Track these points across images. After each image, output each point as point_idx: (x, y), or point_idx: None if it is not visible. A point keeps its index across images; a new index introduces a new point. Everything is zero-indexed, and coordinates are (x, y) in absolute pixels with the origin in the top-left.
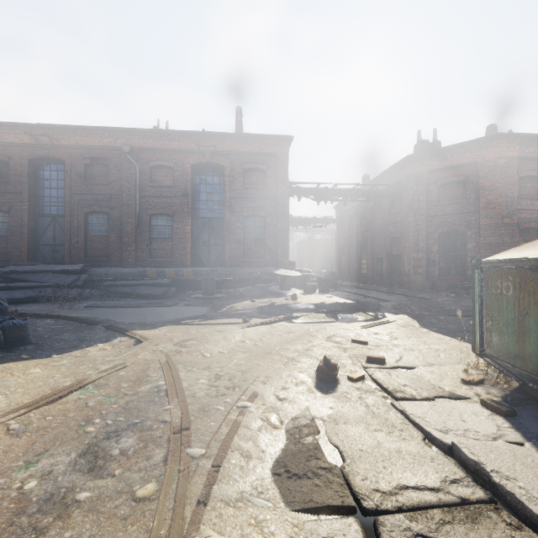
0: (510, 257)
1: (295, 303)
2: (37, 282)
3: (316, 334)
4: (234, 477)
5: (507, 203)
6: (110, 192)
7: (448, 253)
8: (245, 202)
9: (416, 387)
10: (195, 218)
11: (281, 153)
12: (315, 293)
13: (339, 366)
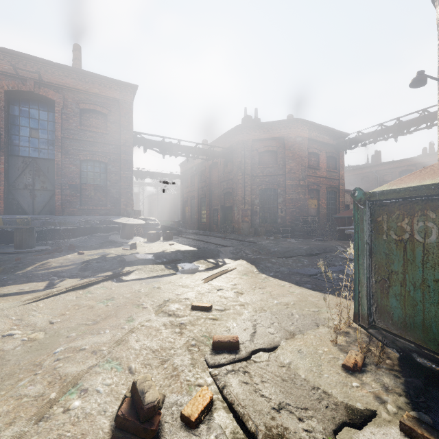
0: (434, 182)
1: (132, 254)
2: None
3: (144, 300)
4: None
5: (302, 170)
6: None
7: (265, 205)
8: (82, 144)
9: (297, 406)
10: (12, 156)
11: (124, 100)
12: (159, 241)
13: (164, 396)
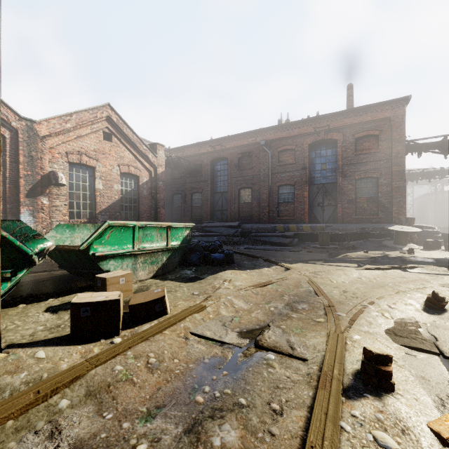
0: None
1: (411, 257)
2: (217, 232)
3: (430, 280)
4: (362, 326)
5: None
6: (252, 174)
7: None
8: (357, 166)
9: None
10: (311, 185)
11: (395, 115)
12: (439, 250)
13: (447, 301)
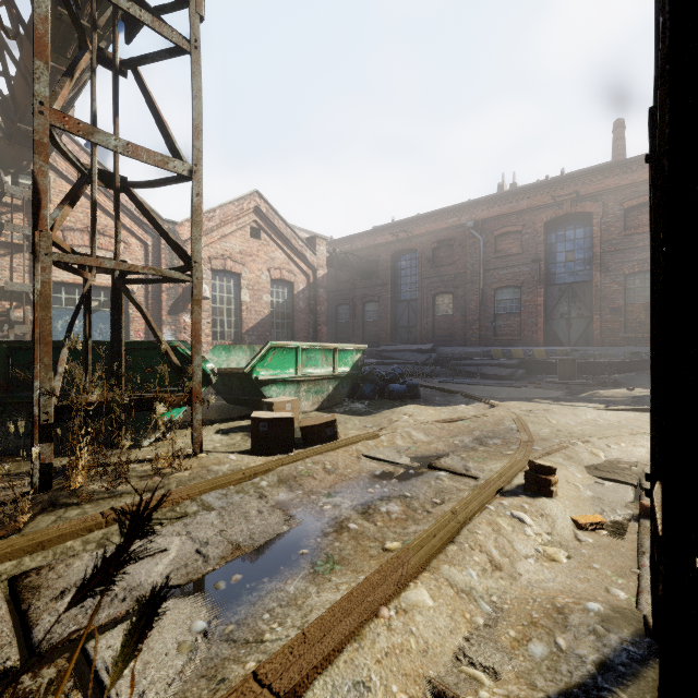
0: None
1: None
2: (400, 359)
3: None
4: (557, 458)
5: None
6: (454, 272)
7: None
8: (627, 254)
9: None
10: (549, 286)
11: None
12: None
13: None
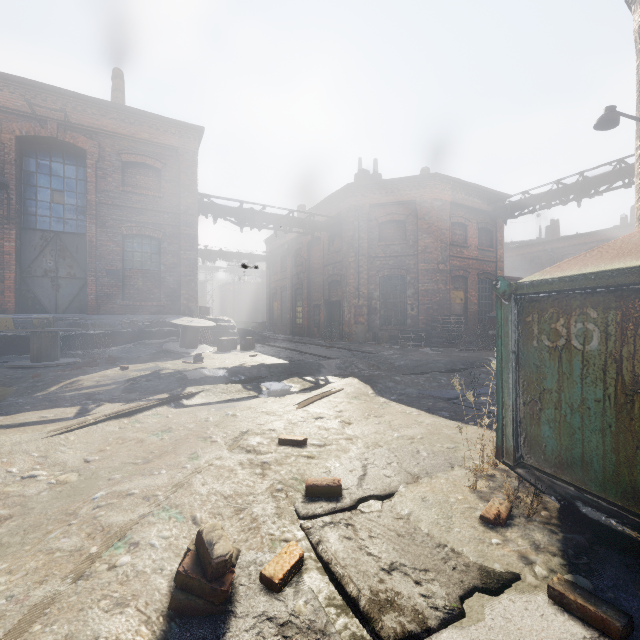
0: (595, 270)
1: (197, 369)
2: None
3: (214, 432)
4: None
5: (442, 248)
6: None
7: (389, 300)
8: (126, 213)
9: (414, 566)
10: (27, 230)
11: (185, 148)
12: (235, 351)
13: (239, 551)
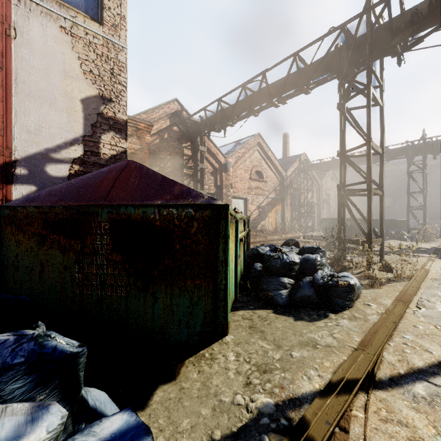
0: None
1: None
2: None
3: None
4: None
5: None
6: (395, 189)
7: None
8: None
9: None
10: None
11: None
12: None
13: None
